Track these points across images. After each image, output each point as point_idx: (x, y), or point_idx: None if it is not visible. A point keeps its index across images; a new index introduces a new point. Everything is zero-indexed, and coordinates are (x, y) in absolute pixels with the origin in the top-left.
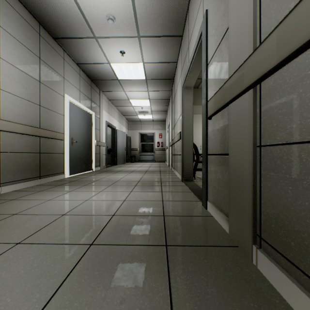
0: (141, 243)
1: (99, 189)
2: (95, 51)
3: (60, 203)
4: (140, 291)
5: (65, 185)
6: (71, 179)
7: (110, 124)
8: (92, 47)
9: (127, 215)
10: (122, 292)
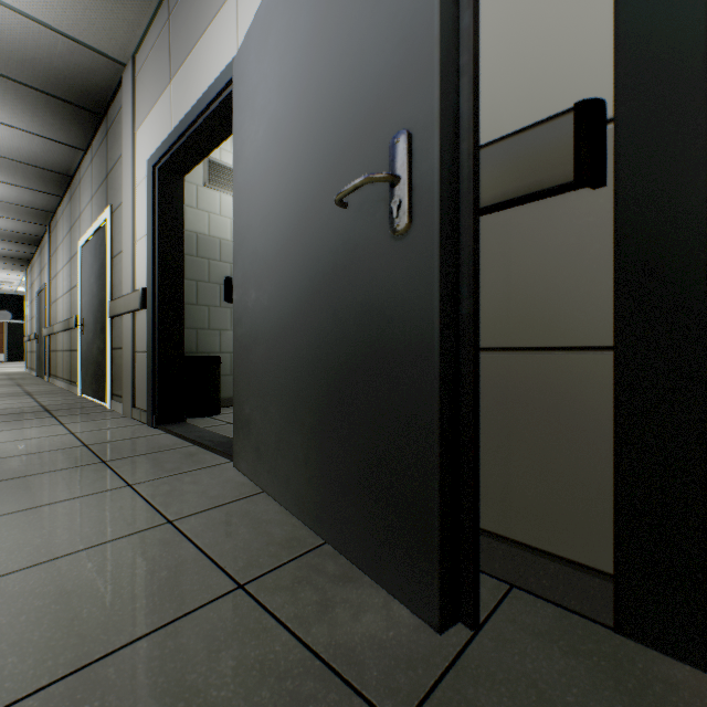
0: None
1: None
2: (3, 143)
3: None
4: None
5: (17, 393)
6: (46, 395)
7: (175, 141)
8: (4, 148)
9: None
10: None
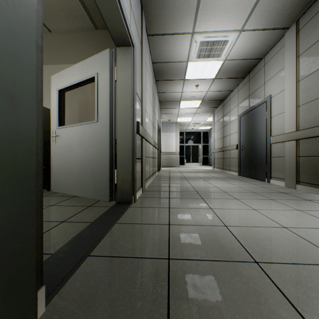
0: (178, 191)
1: (315, 236)
2: None
3: (269, 206)
4: (176, 188)
5: None
6: None
7: None
8: None
9: (193, 198)
10: (179, 188)
